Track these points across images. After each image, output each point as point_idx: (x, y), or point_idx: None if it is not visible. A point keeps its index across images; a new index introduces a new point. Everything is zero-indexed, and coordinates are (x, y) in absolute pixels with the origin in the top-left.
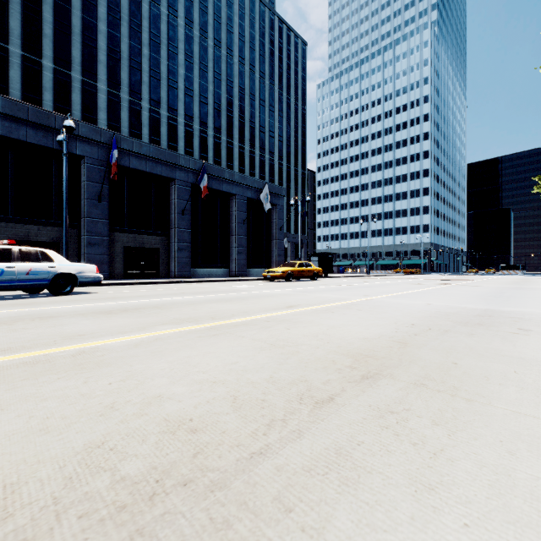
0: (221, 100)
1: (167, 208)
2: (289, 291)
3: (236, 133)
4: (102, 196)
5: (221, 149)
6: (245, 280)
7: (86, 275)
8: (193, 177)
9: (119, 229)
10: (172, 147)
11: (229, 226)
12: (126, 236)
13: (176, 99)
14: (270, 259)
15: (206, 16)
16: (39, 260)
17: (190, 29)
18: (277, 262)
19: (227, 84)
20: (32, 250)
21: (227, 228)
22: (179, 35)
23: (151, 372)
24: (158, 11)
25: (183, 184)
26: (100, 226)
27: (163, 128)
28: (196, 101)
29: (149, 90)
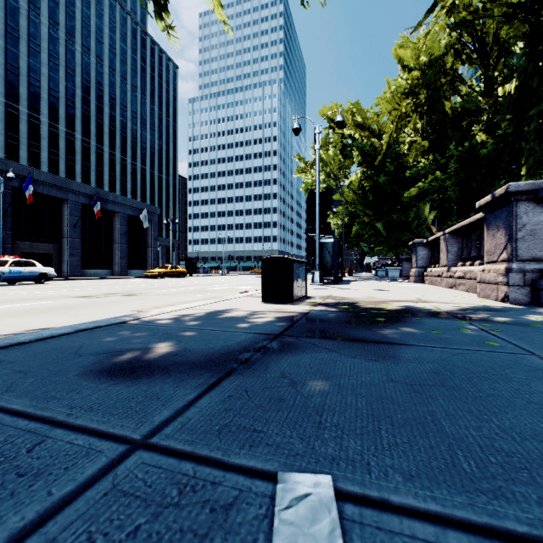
0: (91, 105)
1: (59, 221)
2: (166, 281)
3: (106, 139)
4: (6, 213)
5: (91, 153)
6: (131, 278)
7: (51, 274)
8: (83, 198)
9: (17, 238)
10: (34, 146)
11: (112, 236)
12: (23, 243)
13: (38, 97)
14: (146, 263)
15: (74, 21)
16: (32, 266)
17: (55, 30)
18: (153, 265)
19: (97, 92)
20: (28, 261)
21: (111, 238)
22: (42, 33)
23: (146, 287)
24: (16, 4)
25: (75, 204)
26: (4, 236)
27: (23, 125)
28: (62, 103)
29: (5, 83)
